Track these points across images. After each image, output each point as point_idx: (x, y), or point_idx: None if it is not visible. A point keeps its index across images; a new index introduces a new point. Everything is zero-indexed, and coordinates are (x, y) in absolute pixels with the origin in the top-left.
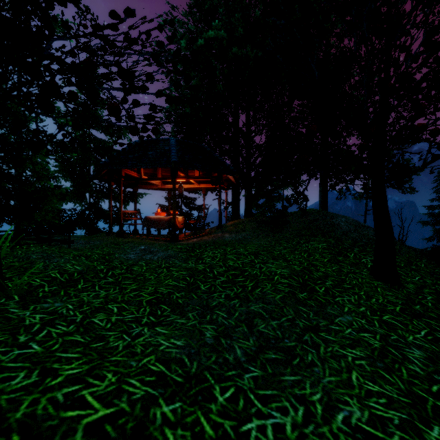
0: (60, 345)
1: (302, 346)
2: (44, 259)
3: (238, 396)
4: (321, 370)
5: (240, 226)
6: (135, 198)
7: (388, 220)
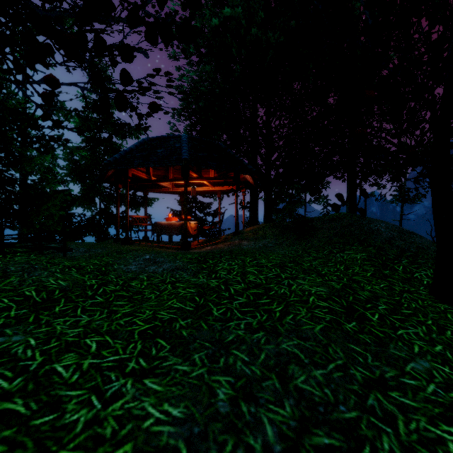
0: None
1: (369, 420)
2: (23, 272)
3: None
4: None
5: (259, 232)
6: (146, 202)
7: None
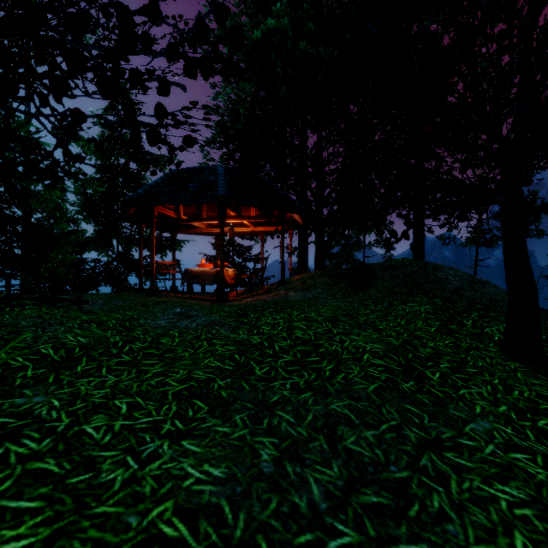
0: (13, 481)
1: (420, 479)
2: (36, 327)
3: None
4: (459, 529)
5: (309, 281)
6: (174, 245)
7: (528, 272)
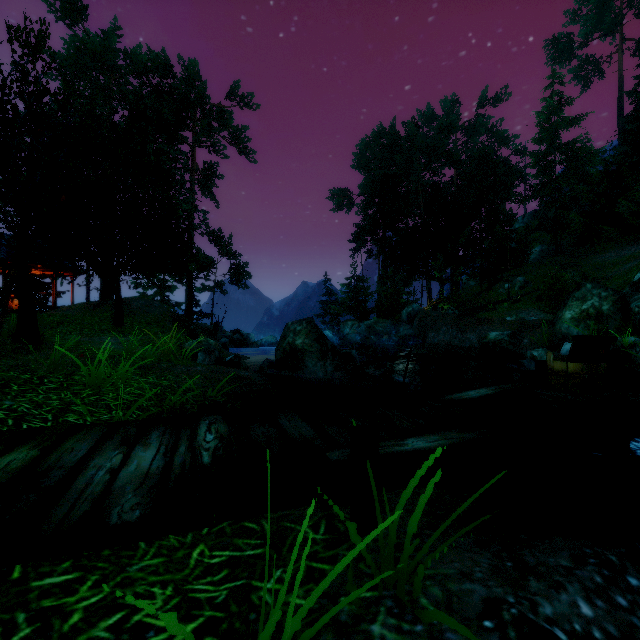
0: None
1: None
2: None
3: None
4: None
5: (73, 307)
6: None
7: (119, 299)
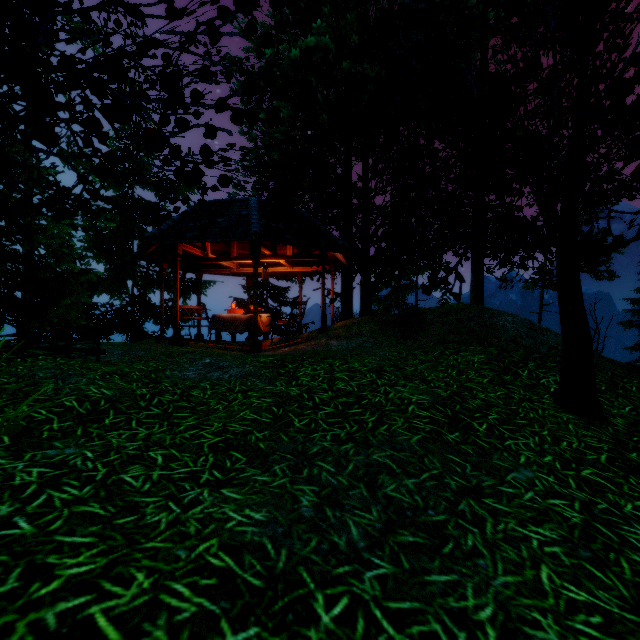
0: (63, 521)
1: (457, 522)
2: (56, 379)
3: (354, 613)
4: (489, 563)
5: (353, 329)
6: (199, 287)
7: (583, 319)
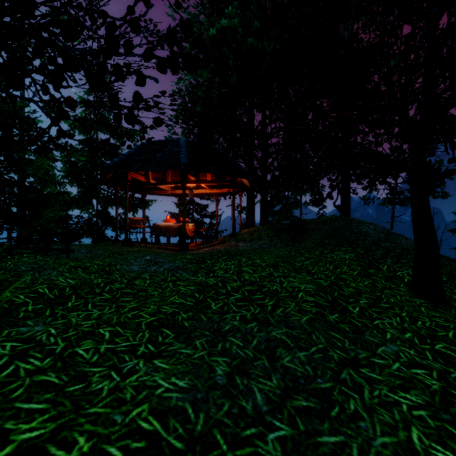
0: (24, 389)
1: (341, 389)
2: (33, 271)
3: None
4: (369, 425)
5: (255, 234)
6: (144, 204)
7: (431, 227)
